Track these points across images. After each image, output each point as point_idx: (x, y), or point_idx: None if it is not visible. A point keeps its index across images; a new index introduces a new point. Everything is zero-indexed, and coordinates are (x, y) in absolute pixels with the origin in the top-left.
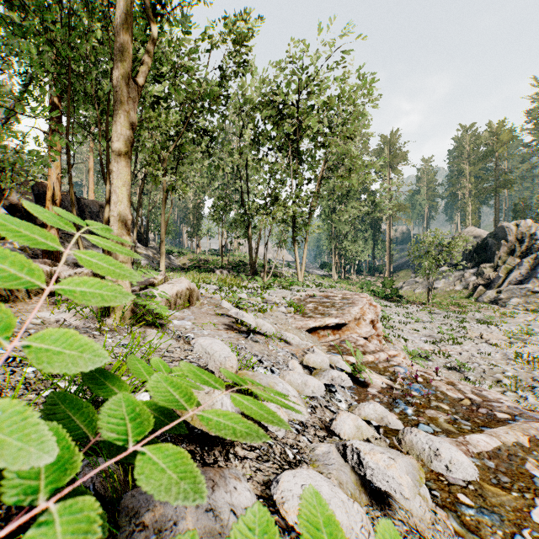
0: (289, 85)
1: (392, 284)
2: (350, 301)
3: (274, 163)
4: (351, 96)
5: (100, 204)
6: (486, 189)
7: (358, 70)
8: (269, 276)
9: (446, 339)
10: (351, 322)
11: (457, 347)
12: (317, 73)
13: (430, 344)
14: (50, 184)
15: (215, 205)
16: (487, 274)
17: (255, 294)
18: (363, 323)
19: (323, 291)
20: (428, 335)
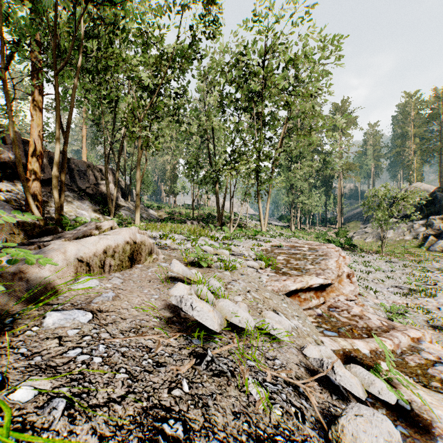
0: (254, 44)
1: (345, 234)
2: (320, 252)
3: (240, 122)
4: (312, 58)
5: (88, 164)
6: (431, 149)
7: (319, 32)
8: (234, 227)
9: (415, 291)
10: (334, 280)
11: (432, 300)
12: (281, 33)
13: (400, 296)
14: (32, 140)
15: (186, 164)
16: (436, 225)
17: (221, 245)
18: (345, 280)
19: (288, 241)
20: (394, 286)
